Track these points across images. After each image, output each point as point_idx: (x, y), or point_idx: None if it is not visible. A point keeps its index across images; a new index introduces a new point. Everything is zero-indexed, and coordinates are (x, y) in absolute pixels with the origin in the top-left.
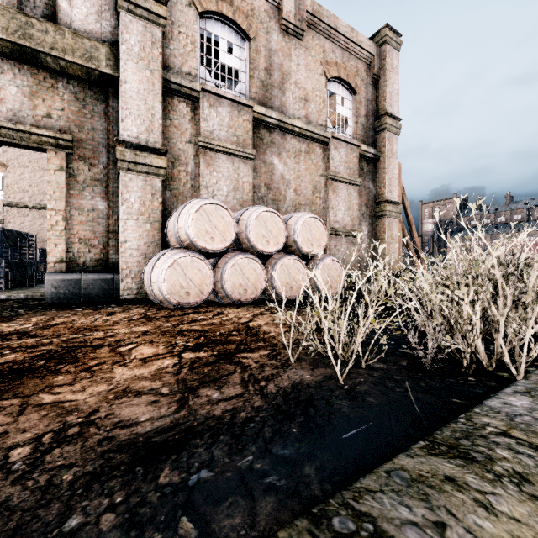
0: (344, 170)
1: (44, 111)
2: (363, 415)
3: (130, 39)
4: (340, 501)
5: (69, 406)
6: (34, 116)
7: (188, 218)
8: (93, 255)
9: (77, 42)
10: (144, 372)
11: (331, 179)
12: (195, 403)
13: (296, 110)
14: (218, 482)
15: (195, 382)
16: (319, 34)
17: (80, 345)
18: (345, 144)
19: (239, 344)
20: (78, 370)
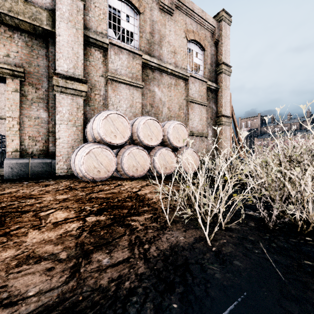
0: (197, 96)
1: (4, 52)
2: (235, 283)
3: (62, 8)
4: None
5: None
6: None
7: (99, 122)
8: (38, 147)
9: (27, 8)
10: (51, 236)
11: (190, 101)
12: (86, 270)
13: (168, 59)
14: None
15: (90, 246)
16: (183, 13)
17: (12, 211)
18: (198, 80)
19: (130, 208)
20: None
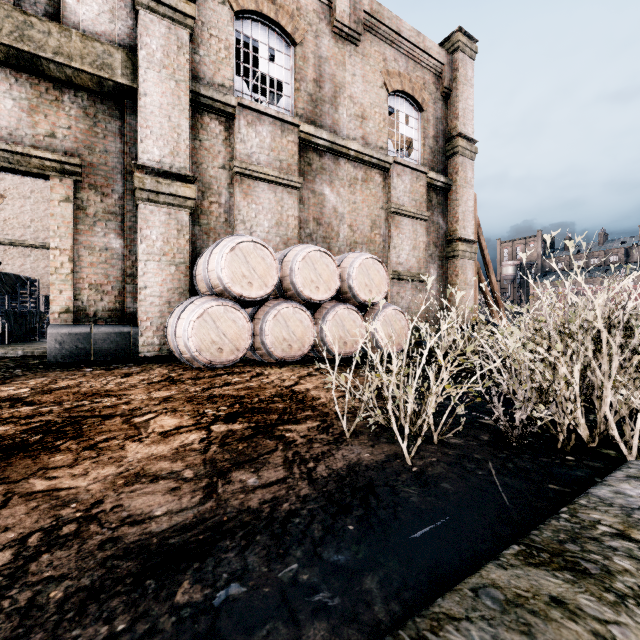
0: (408, 201)
1: (46, 129)
2: (438, 507)
3: (151, 43)
4: (413, 633)
5: (66, 495)
6: (35, 135)
7: (221, 258)
8: (106, 304)
9: (87, 46)
10: (163, 450)
11: (393, 213)
12: (225, 490)
13: (351, 130)
14: (253, 600)
15: (226, 463)
16: (379, 39)
17: (86, 415)
18: (409, 170)
19: (283, 413)
20: (81, 447)
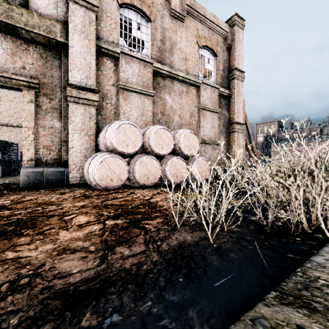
0: (209, 103)
1: (20, 65)
2: (228, 267)
3: (75, 20)
4: None
5: (24, 261)
6: (14, 68)
7: (112, 132)
8: (52, 156)
9: (42, 21)
10: (79, 235)
11: (202, 109)
12: (112, 258)
13: (180, 66)
14: (125, 325)
15: (113, 242)
16: (194, 19)
17: (39, 215)
18: (210, 87)
19: (144, 214)
20: (35, 233)
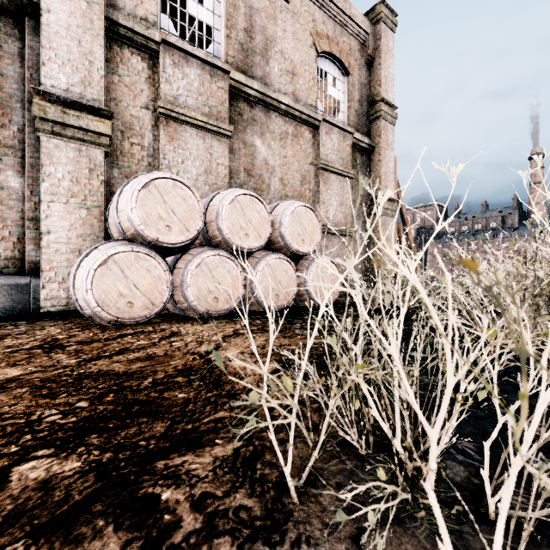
0: (336, 159)
1: None
2: None
3: None
4: None
5: None
6: None
7: (131, 196)
8: (2, 252)
9: None
10: None
11: (322, 169)
12: None
13: (282, 84)
14: None
15: None
16: None
17: None
18: (337, 129)
19: (178, 415)
20: None
